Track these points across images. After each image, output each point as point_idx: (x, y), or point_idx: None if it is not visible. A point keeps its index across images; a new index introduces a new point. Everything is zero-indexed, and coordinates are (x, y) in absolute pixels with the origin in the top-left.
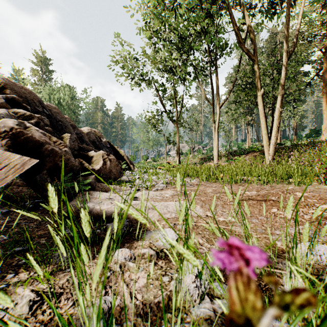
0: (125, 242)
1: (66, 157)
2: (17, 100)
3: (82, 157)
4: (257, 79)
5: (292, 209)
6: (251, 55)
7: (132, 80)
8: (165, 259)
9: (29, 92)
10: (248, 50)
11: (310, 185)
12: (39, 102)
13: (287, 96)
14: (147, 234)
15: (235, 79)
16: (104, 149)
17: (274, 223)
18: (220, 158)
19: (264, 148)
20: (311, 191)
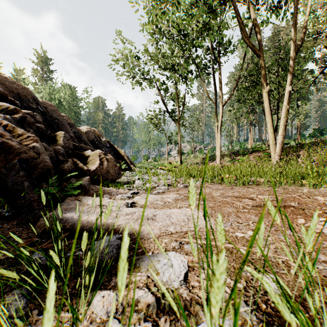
0: (113, 274)
1: (28, 155)
2: (3, 94)
3: (77, 157)
4: (262, 76)
5: (323, 220)
6: (256, 50)
7: (132, 79)
8: (169, 312)
9: (22, 88)
10: (253, 45)
11: (326, 187)
12: (32, 98)
13: (291, 95)
14: (144, 262)
15: (238, 76)
16: (104, 149)
17: None
18: (223, 158)
19: (271, 147)
20: None
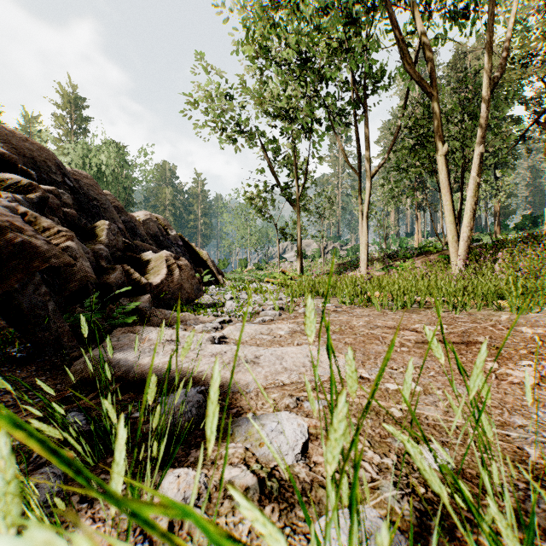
0: (192, 445)
1: (60, 261)
2: (9, 159)
3: (130, 262)
4: (436, 128)
5: (527, 364)
6: (426, 86)
7: (221, 133)
8: (279, 498)
9: (40, 149)
10: (420, 77)
11: (539, 312)
12: (56, 166)
13: (485, 160)
14: (241, 427)
15: (397, 129)
16: (174, 249)
17: (502, 395)
18: (372, 263)
19: (450, 246)
20: (545, 324)
